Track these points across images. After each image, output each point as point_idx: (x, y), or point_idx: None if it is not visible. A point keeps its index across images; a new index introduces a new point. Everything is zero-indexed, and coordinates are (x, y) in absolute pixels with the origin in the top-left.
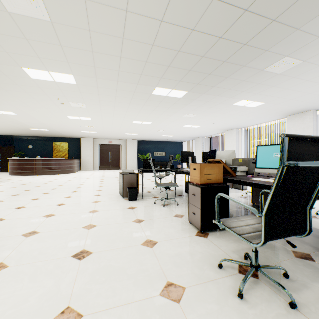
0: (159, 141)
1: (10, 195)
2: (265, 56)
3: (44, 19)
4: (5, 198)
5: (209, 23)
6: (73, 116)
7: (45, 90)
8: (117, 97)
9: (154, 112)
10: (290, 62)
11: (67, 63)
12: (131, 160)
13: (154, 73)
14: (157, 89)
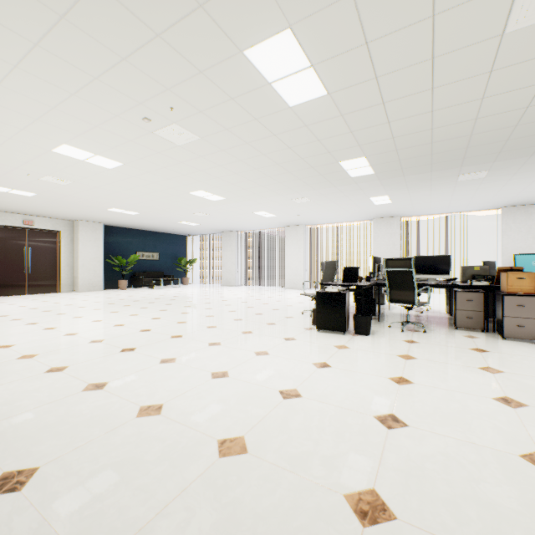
0: (147, 231)
1: (68, 392)
2: (484, 165)
3: (508, 26)
4: (107, 400)
5: (530, 127)
6: (82, 149)
7: (190, 83)
8: (284, 150)
9: (271, 186)
10: (480, 175)
11: (373, 76)
12: (90, 269)
13: (406, 142)
14: (358, 159)
